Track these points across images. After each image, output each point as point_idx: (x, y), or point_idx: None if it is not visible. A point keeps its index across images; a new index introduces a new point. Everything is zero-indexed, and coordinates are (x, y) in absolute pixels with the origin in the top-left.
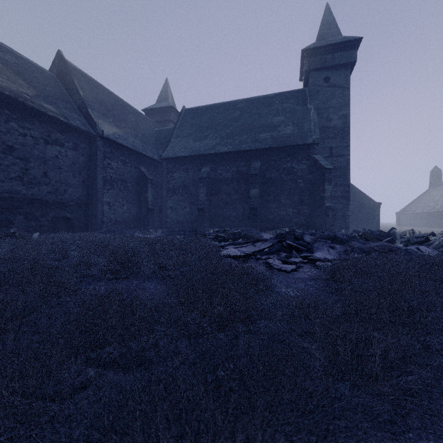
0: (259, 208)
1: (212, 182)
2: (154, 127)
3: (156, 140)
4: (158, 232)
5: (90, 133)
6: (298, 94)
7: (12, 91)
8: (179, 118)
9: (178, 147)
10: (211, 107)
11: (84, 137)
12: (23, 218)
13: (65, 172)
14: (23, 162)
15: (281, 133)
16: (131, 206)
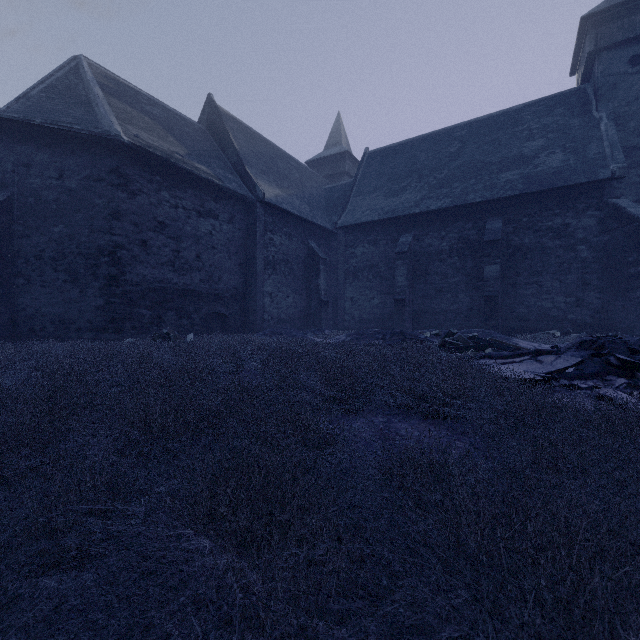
0: (499, 296)
1: (415, 258)
2: (322, 184)
3: (327, 202)
4: (340, 335)
5: (247, 199)
6: (571, 97)
7: (164, 151)
8: (360, 165)
9: (362, 209)
10: (410, 143)
11: (240, 204)
12: (175, 314)
13: (219, 252)
14: (174, 242)
15: (540, 169)
16: (297, 298)
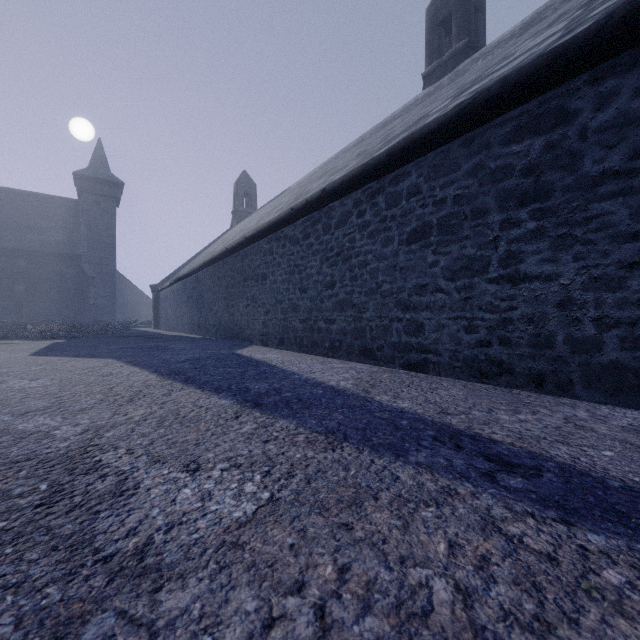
0: (25, 302)
1: None
2: None
3: None
4: None
5: None
6: (72, 204)
7: None
8: None
9: None
10: None
11: None
12: None
13: None
14: None
15: (51, 239)
16: None
